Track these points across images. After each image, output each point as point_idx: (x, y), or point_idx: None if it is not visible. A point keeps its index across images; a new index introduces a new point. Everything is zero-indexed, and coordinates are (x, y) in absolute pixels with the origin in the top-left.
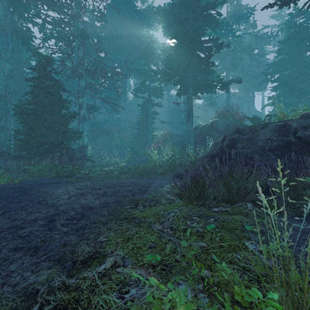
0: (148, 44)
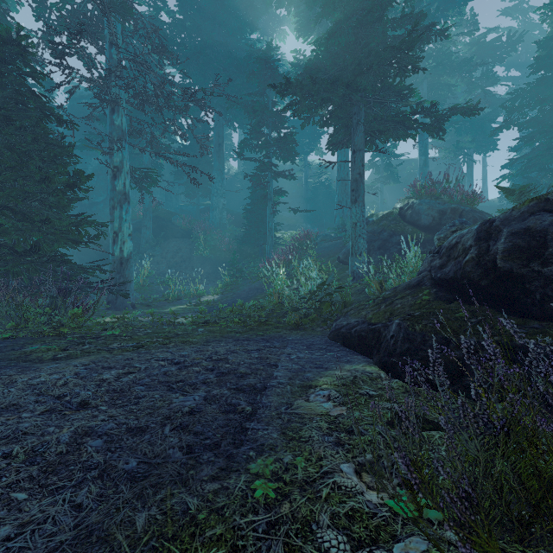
0: (266, 50)
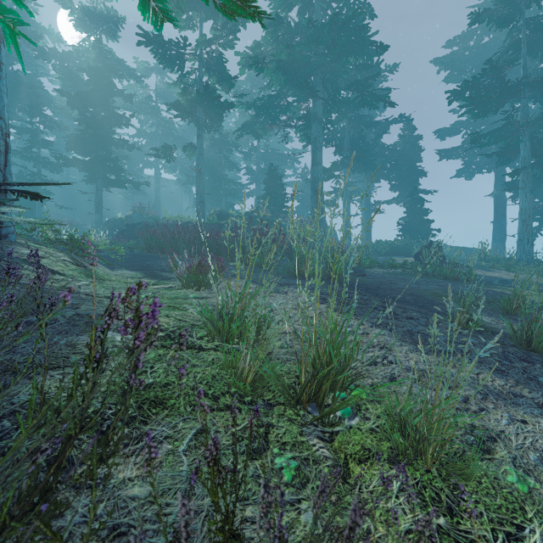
0: (37, 96)
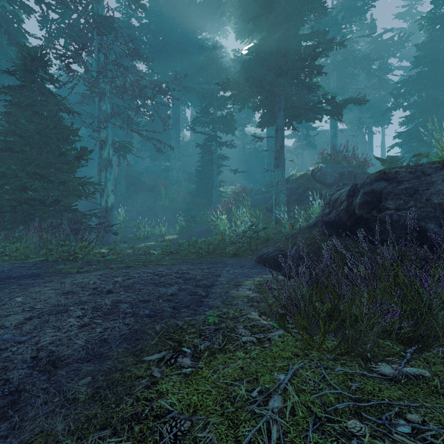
0: (213, 50)
